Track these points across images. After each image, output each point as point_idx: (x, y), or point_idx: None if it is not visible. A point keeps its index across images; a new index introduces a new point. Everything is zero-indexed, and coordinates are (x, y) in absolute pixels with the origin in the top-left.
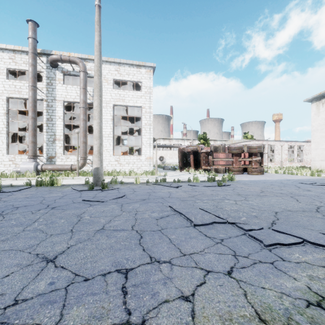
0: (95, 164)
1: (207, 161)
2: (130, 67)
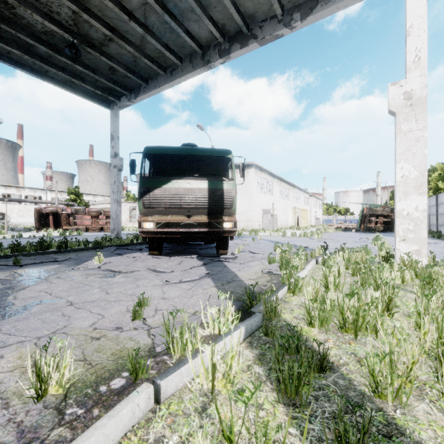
0: None
1: (68, 221)
2: None
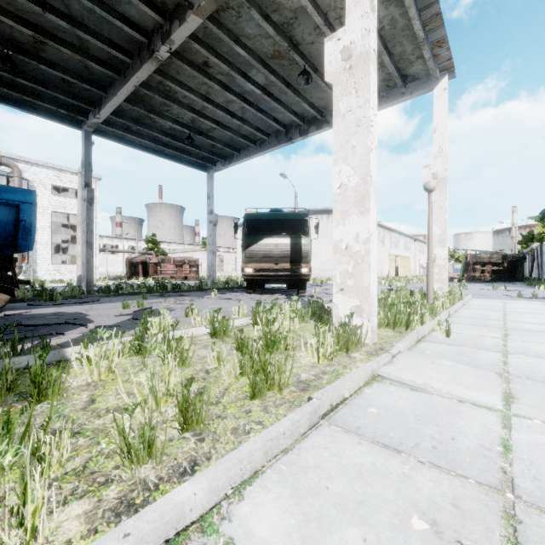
0: (80, 272)
1: (155, 270)
2: (73, 175)
